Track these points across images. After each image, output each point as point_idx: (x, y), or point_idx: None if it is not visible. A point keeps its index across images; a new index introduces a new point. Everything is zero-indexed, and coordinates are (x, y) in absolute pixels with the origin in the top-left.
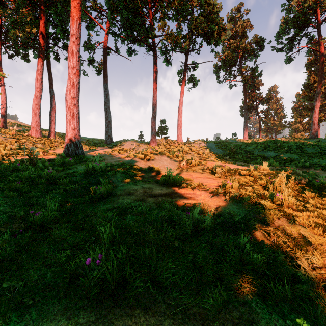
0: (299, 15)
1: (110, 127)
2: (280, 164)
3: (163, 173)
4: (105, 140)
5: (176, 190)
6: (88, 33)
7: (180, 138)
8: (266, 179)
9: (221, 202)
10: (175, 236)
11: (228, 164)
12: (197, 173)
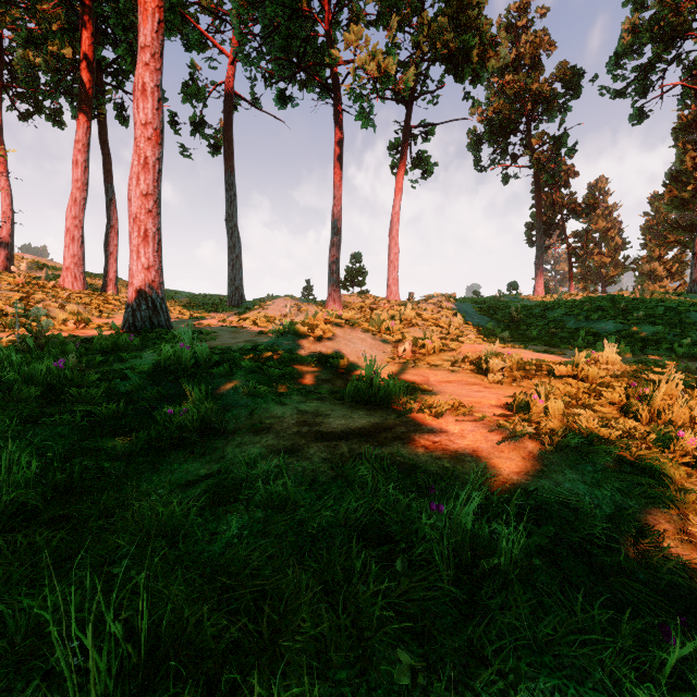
0: (664, 13)
1: (240, 269)
2: (633, 349)
3: (356, 371)
4: (229, 297)
5: (390, 420)
6: (192, 64)
7: (393, 293)
8: (622, 387)
9: (528, 460)
10: (397, 604)
11: (512, 350)
12: (440, 371)
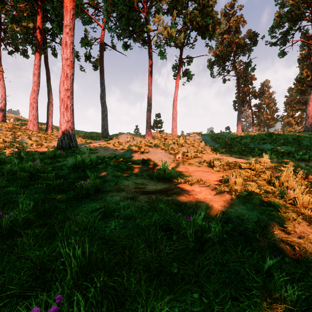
0: (293, 9)
1: (107, 121)
2: (277, 157)
3: (158, 166)
4: (102, 133)
5: (172, 186)
6: (85, 30)
7: (174, 132)
8: (269, 173)
9: (226, 201)
10: (173, 250)
11: (225, 157)
12: (194, 166)
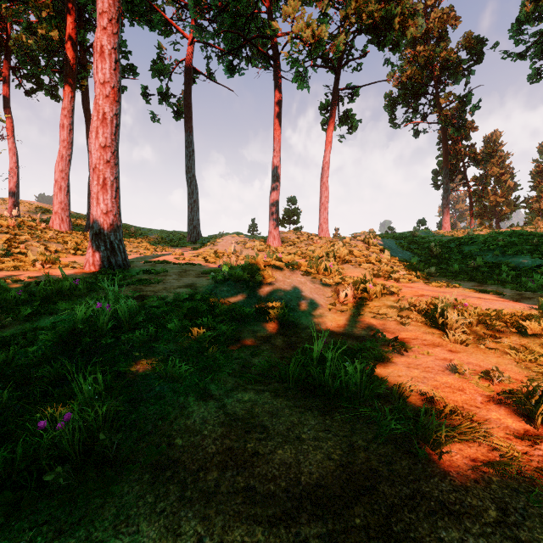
0: None
1: (197, 211)
2: None
3: (297, 323)
4: (188, 234)
5: (361, 453)
6: (159, 46)
7: (324, 230)
8: None
9: None
10: None
11: (449, 290)
12: (387, 322)
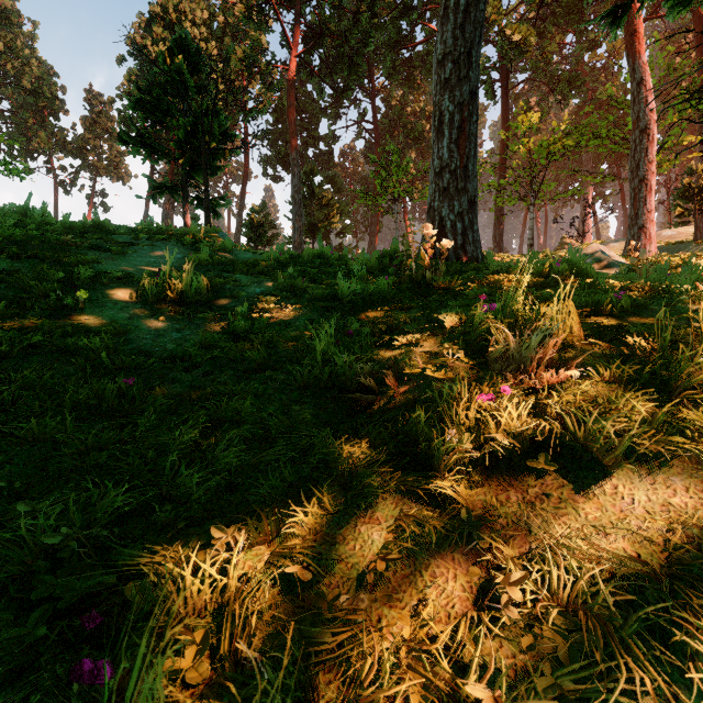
0: None
1: None
2: None
3: None
4: None
5: None
6: None
7: None
8: None
9: None
10: None
11: None
12: None
